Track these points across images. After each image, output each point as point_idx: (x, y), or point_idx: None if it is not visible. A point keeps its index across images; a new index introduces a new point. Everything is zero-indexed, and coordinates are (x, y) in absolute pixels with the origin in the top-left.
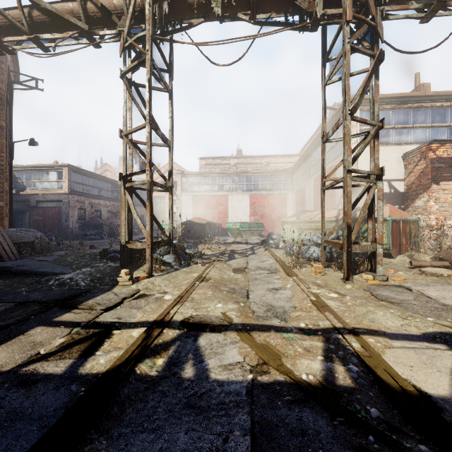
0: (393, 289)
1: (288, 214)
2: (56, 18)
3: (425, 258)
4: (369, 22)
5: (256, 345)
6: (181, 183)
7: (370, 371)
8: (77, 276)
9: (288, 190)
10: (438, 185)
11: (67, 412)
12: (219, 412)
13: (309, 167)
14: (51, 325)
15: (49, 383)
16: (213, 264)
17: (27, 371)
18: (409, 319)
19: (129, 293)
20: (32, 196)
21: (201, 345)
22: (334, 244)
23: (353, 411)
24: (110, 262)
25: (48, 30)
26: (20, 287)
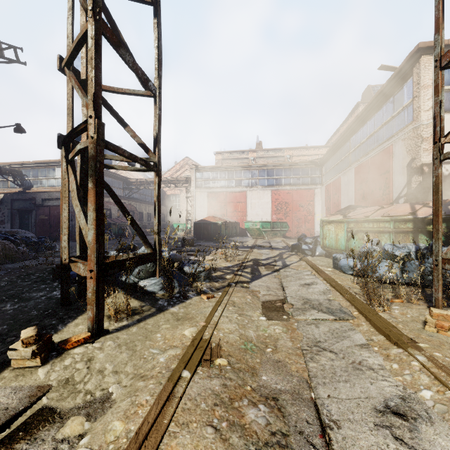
0: None
1: (316, 212)
2: None
3: None
4: None
5: None
6: (196, 178)
7: None
8: None
9: (316, 184)
10: None
11: None
12: None
13: (346, 154)
14: None
15: None
16: (228, 293)
17: None
18: None
19: (2, 413)
20: (38, 194)
21: None
22: None
23: None
24: (60, 288)
25: None
26: None
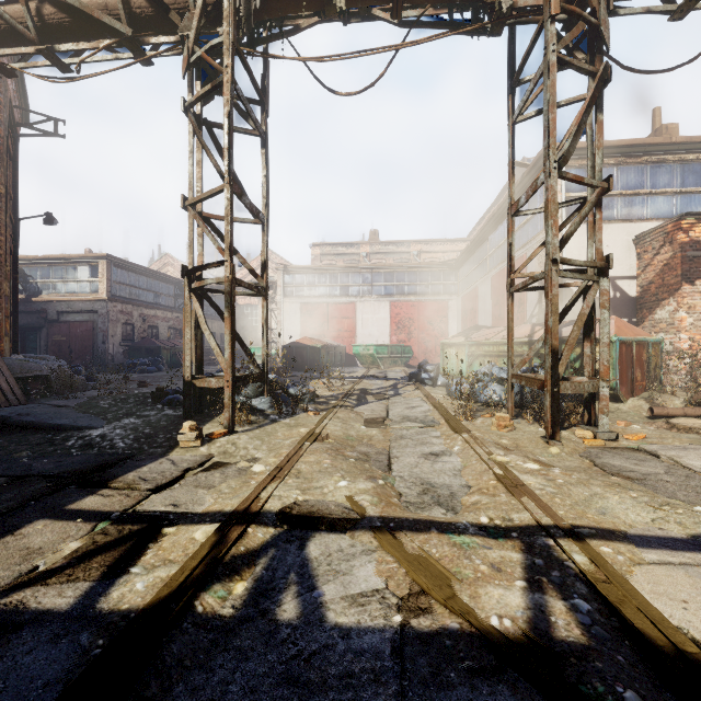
0: (629, 456)
1: (450, 332)
2: (80, 16)
3: (674, 402)
4: (586, 19)
5: (406, 557)
6: (284, 283)
7: (612, 611)
8: (113, 432)
9: (450, 294)
10: (693, 285)
11: (62, 696)
12: (344, 693)
13: (484, 257)
14: (61, 518)
15: (43, 628)
16: (333, 412)
17: (8, 604)
18: (666, 510)
19: (195, 461)
20: (51, 304)
21: (312, 557)
22: (529, 380)
23: (591, 695)
24: (168, 409)
25: (68, 37)
26: (19, 449)
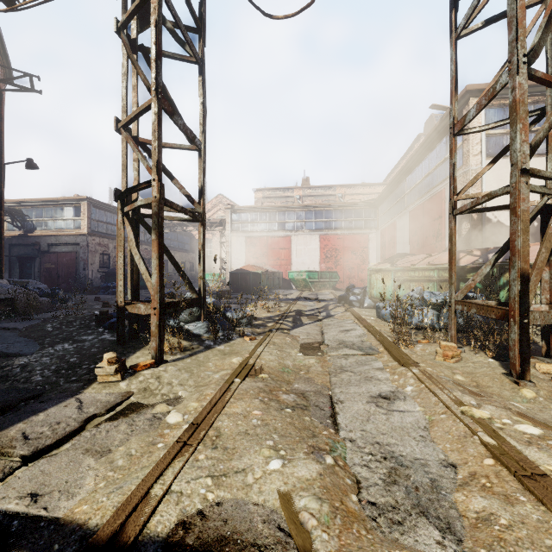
0: None
1: (371, 260)
2: None
3: None
4: None
5: None
6: (231, 221)
7: None
8: (37, 361)
9: (371, 228)
10: None
11: None
12: None
13: (402, 195)
14: None
15: None
16: (269, 336)
17: None
18: None
19: (107, 403)
20: (43, 238)
21: None
22: (483, 307)
23: None
24: (107, 332)
25: None
26: None
